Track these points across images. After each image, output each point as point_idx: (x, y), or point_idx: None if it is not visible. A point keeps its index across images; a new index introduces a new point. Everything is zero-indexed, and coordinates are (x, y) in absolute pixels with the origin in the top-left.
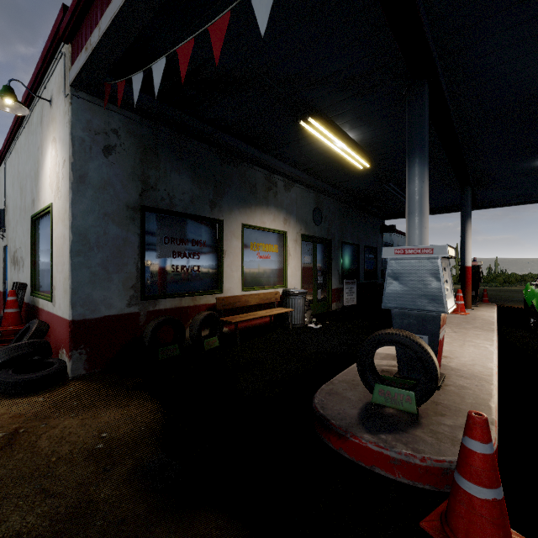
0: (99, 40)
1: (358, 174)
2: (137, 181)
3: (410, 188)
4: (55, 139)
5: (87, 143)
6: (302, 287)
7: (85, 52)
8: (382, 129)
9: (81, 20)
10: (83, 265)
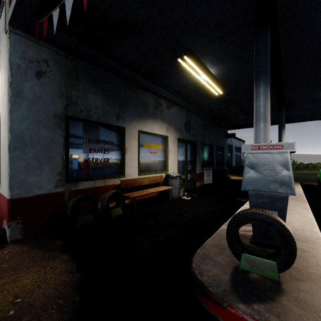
0: None
1: (214, 99)
2: (62, 98)
3: (257, 103)
4: (1, 66)
5: (23, 68)
6: (178, 172)
7: None
8: (233, 67)
9: None
10: (19, 157)
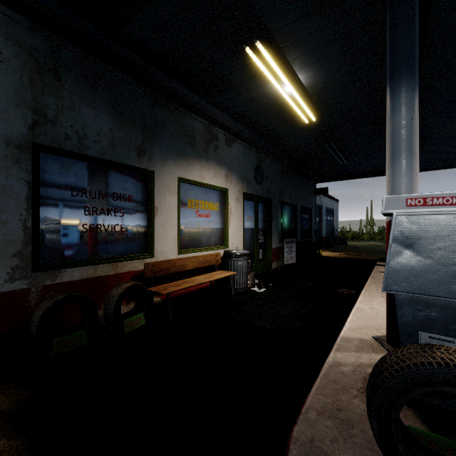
0: None
1: (301, 131)
2: (25, 108)
3: (395, 121)
4: None
5: None
6: (243, 247)
7: None
8: (337, 70)
9: None
10: None
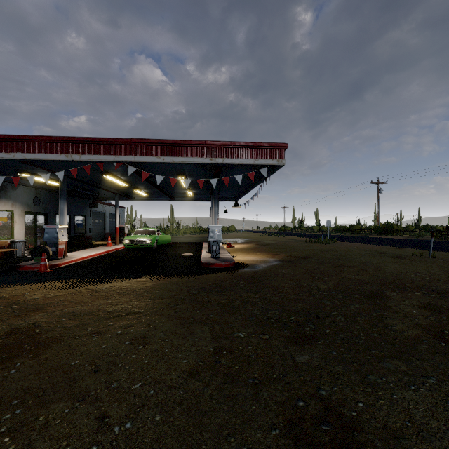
0: None
1: None
2: None
3: (60, 206)
4: None
5: None
6: (25, 238)
7: None
8: None
9: None
10: None
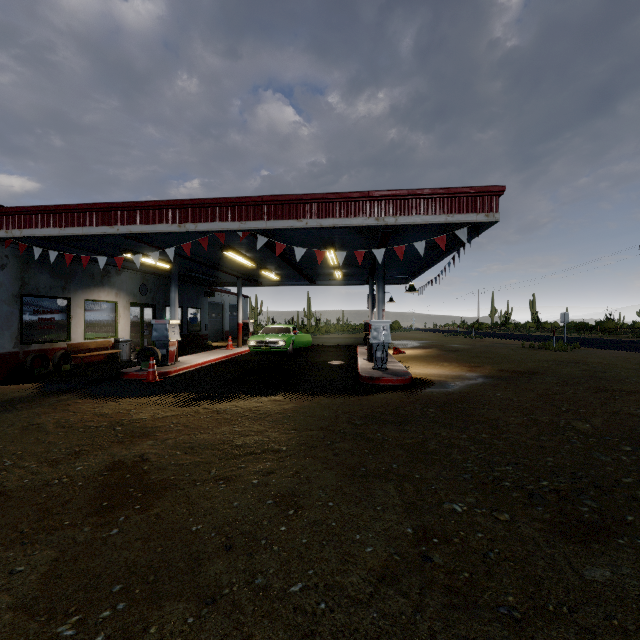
0: (21, 236)
1: None
2: (18, 281)
3: (171, 295)
4: None
5: None
6: (131, 337)
7: (5, 233)
8: None
9: (0, 215)
10: None
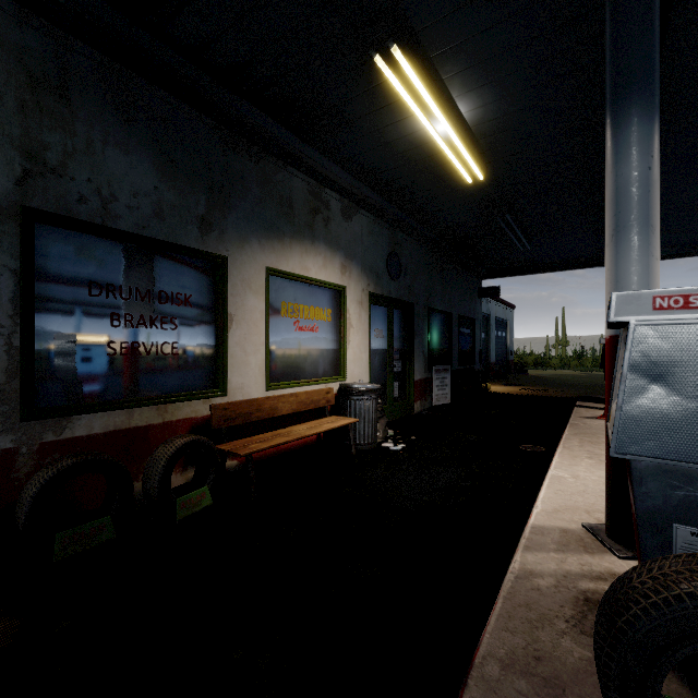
0: None
1: (460, 197)
2: (9, 148)
3: (621, 173)
4: None
5: None
6: (370, 378)
7: None
8: (520, 97)
9: None
10: None
